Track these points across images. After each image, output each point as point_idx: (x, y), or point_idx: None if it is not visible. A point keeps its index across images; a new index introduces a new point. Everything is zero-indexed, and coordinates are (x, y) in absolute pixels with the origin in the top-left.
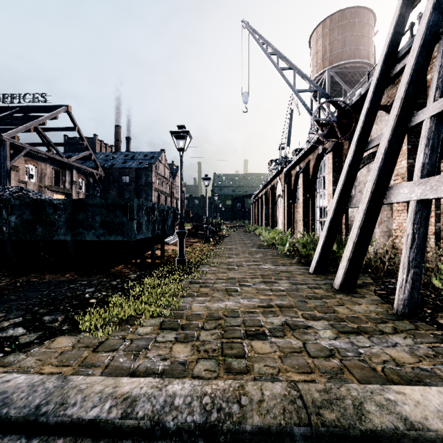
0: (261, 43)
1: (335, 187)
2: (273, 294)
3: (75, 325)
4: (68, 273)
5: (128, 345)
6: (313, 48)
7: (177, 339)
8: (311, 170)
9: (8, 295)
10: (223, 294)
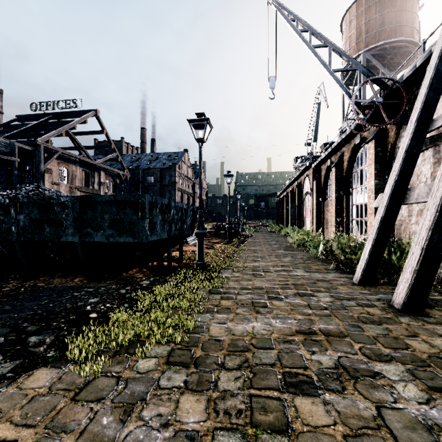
0: (290, 20)
1: (378, 181)
2: (312, 313)
3: (63, 351)
4: (78, 277)
5: (120, 390)
6: (346, 31)
7: (187, 384)
8: (345, 164)
9: (4, 305)
10: (249, 310)
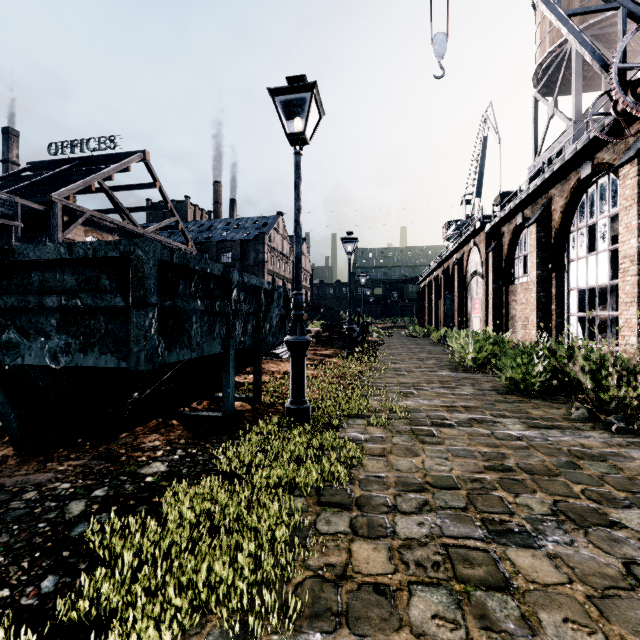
0: None
1: None
2: None
3: None
4: (9, 447)
5: None
6: None
7: None
8: (555, 217)
9: None
10: (456, 611)
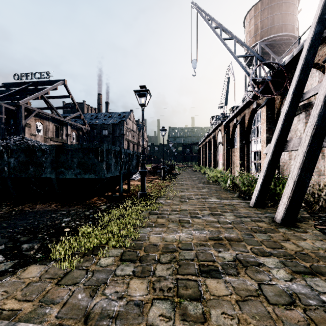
0: (207, 20)
1: (268, 135)
2: (220, 226)
3: (47, 253)
4: (54, 204)
5: (89, 277)
6: (247, 27)
7: (134, 273)
8: (246, 122)
9: (1, 223)
10: (177, 225)
